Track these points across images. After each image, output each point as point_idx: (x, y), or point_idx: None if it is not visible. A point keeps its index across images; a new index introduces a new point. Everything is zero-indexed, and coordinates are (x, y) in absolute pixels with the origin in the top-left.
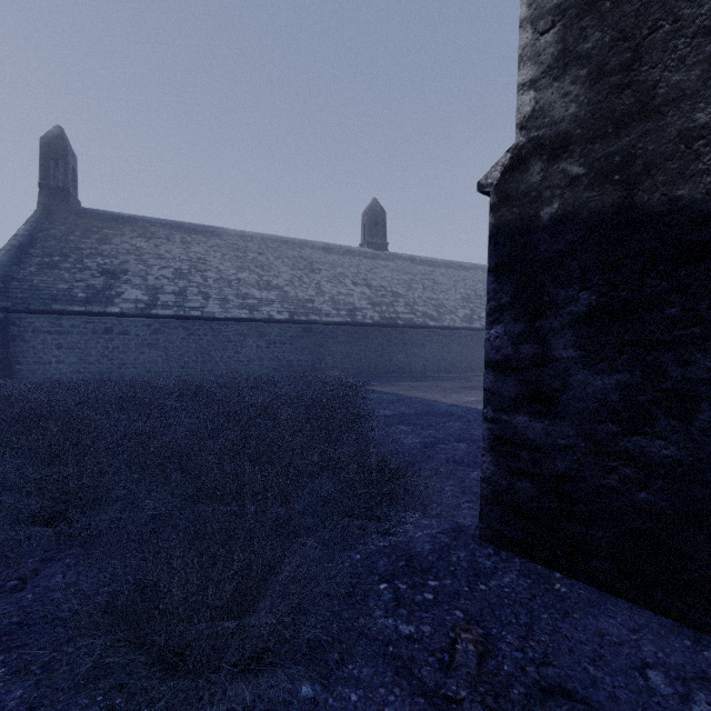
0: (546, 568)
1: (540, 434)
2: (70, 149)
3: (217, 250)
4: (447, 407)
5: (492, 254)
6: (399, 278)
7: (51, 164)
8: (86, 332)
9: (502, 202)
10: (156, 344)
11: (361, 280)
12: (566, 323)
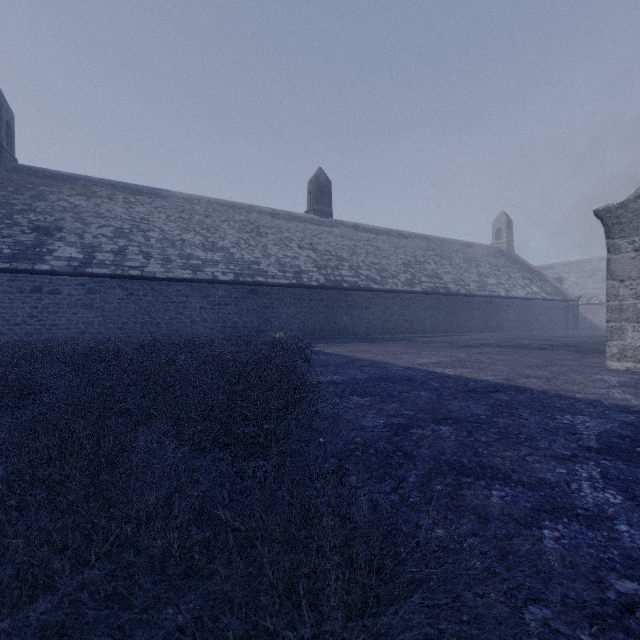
0: None
1: None
2: (4, 102)
3: (161, 211)
4: (402, 370)
5: None
6: (343, 243)
7: None
8: (10, 291)
9: None
10: (91, 305)
11: (307, 244)
12: None
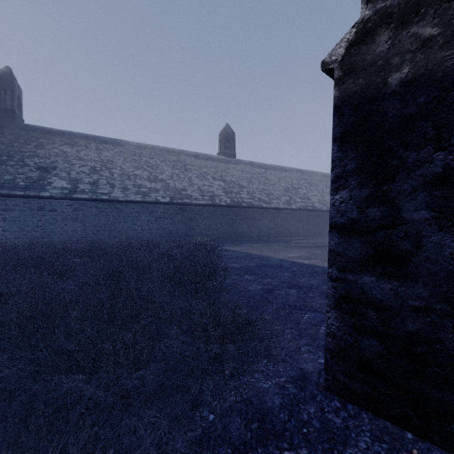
0: (395, 425)
1: (388, 295)
2: (16, 83)
3: (120, 155)
4: (277, 261)
5: (337, 125)
6: (243, 176)
7: (2, 93)
8: (24, 210)
9: (347, 75)
10: (76, 218)
11: (218, 177)
12: (417, 185)
